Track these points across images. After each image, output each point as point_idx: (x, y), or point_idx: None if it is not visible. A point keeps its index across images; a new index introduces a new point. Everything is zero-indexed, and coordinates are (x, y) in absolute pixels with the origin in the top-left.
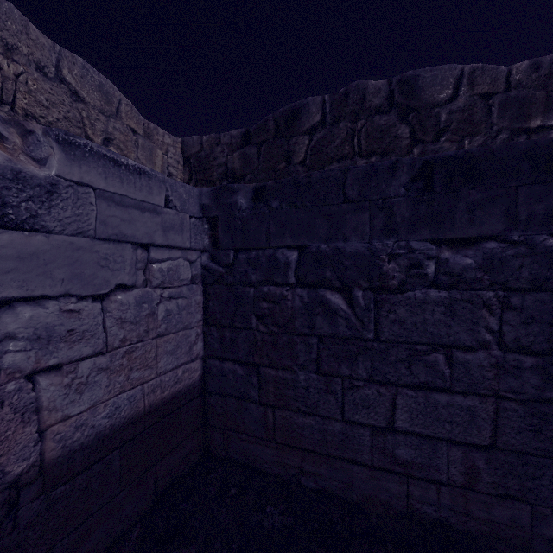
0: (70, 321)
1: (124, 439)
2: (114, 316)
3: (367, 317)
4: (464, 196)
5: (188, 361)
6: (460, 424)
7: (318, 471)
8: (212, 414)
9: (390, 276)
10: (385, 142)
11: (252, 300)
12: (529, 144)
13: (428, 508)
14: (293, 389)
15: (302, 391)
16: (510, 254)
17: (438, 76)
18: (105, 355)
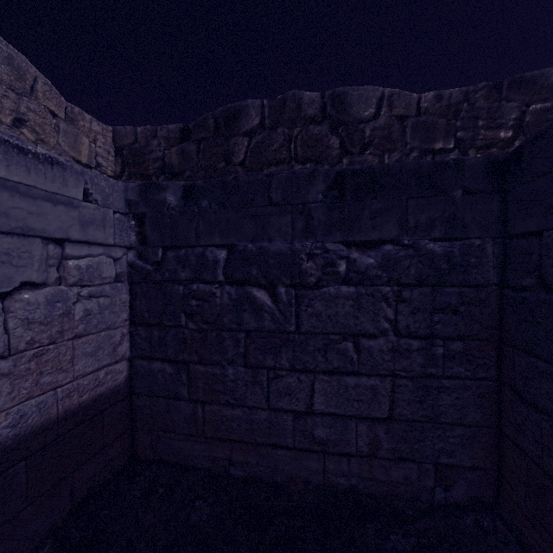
0: None
1: (32, 449)
2: (19, 317)
3: (289, 311)
4: (368, 205)
5: (112, 363)
6: (366, 402)
7: (246, 459)
8: (140, 416)
9: (309, 273)
10: (319, 150)
11: (182, 298)
12: (416, 165)
13: (341, 479)
14: (222, 383)
15: (231, 385)
16: (402, 255)
17: (363, 95)
18: (7, 359)
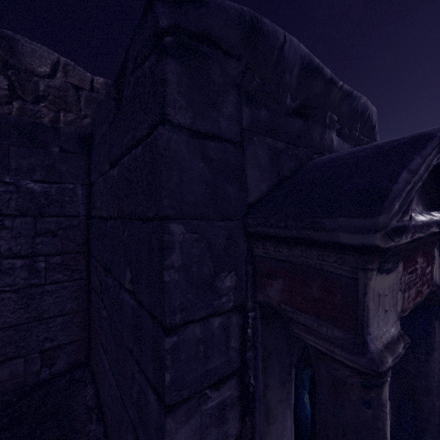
0: None
1: None
2: None
3: None
4: None
5: None
6: None
7: None
8: None
9: None
10: None
11: None
12: (18, 119)
13: None
14: None
15: None
16: (3, 190)
17: (37, 51)
18: None
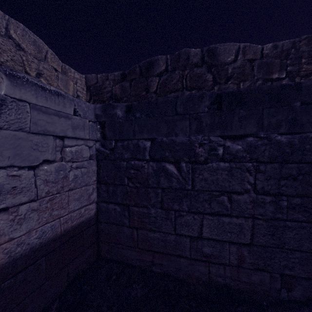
0: (13, 182)
1: (48, 250)
2: (42, 178)
3: (188, 177)
4: (237, 113)
5: (88, 204)
6: (235, 233)
7: (162, 263)
8: (102, 234)
9: (200, 155)
10: (200, 82)
11: (125, 168)
12: (268, 87)
13: (219, 278)
14: (148, 218)
15: (153, 219)
16: (259, 144)
17: (227, 48)
18: (36, 201)
